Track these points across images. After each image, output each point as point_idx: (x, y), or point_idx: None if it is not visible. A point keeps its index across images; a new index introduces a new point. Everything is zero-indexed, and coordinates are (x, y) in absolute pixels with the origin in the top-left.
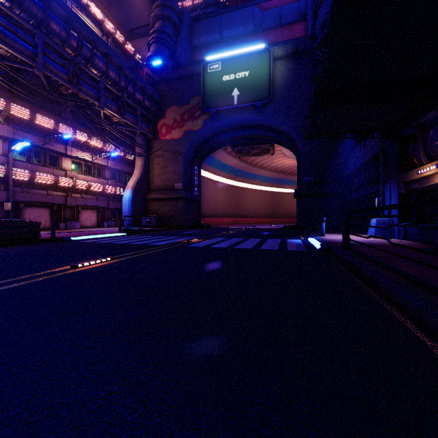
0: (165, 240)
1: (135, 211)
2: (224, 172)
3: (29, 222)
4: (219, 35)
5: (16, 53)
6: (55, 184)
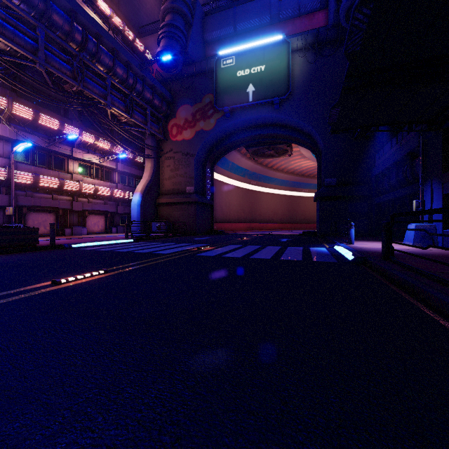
0: (174, 248)
1: (144, 216)
2: (238, 175)
3: (25, 228)
4: (233, 29)
5: (16, 47)
6: (60, 188)
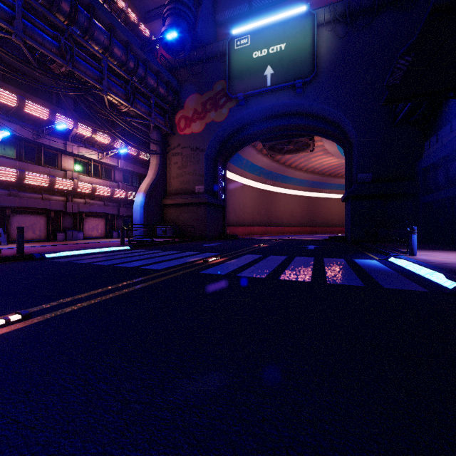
0: (173, 259)
1: (148, 219)
2: (253, 173)
3: None
4: (248, 6)
5: None
6: (51, 186)
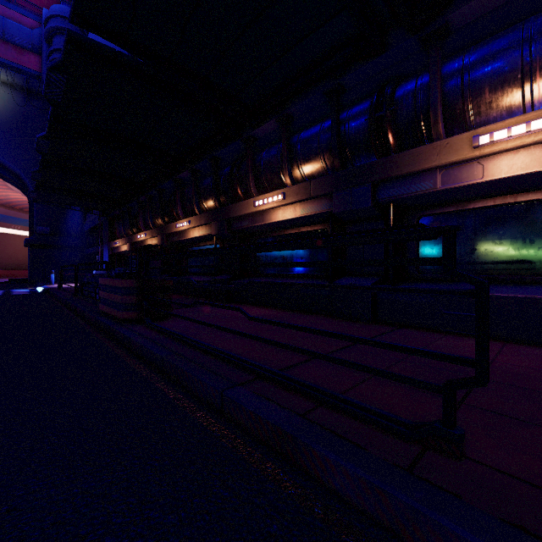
0: None
1: None
2: None
3: None
4: None
5: None
6: None
